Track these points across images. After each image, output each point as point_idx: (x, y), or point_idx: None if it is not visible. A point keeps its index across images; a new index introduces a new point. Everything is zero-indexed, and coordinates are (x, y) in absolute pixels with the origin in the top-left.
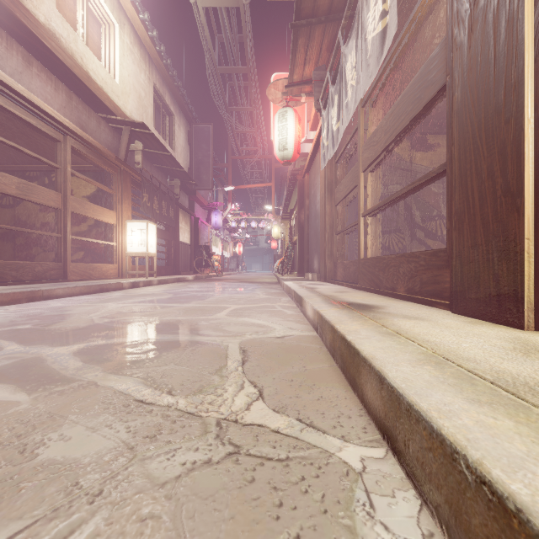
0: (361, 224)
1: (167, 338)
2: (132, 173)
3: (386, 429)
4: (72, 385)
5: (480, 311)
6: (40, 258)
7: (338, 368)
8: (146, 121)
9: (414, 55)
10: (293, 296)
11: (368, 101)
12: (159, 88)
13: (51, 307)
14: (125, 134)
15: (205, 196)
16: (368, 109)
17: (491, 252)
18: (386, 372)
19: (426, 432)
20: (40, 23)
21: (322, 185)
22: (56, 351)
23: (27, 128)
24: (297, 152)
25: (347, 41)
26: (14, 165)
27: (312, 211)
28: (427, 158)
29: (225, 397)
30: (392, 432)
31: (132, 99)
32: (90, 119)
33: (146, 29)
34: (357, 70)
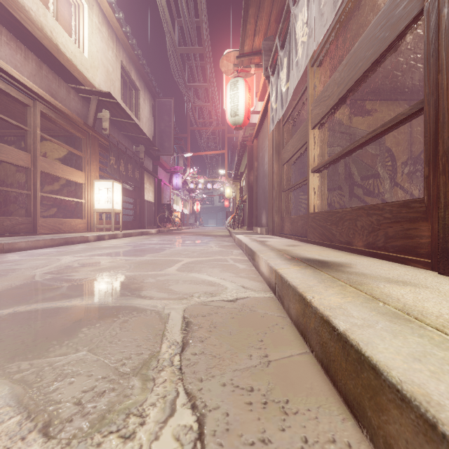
0: (311, 179)
1: (100, 303)
2: (100, 138)
3: None
4: None
5: None
6: (16, 213)
7: (315, 359)
8: (114, 93)
9: (360, 18)
10: (244, 248)
11: (318, 59)
12: (126, 65)
13: (4, 261)
14: (93, 103)
15: (167, 161)
16: (317, 68)
17: None
18: None
19: None
20: None
21: (271, 147)
22: None
23: None
24: (247, 118)
25: (297, 0)
26: None
27: (261, 172)
28: (365, 123)
29: (136, 444)
30: None
31: (100, 73)
32: (60, 87)
33: (113, 11)
34: (309, 24)
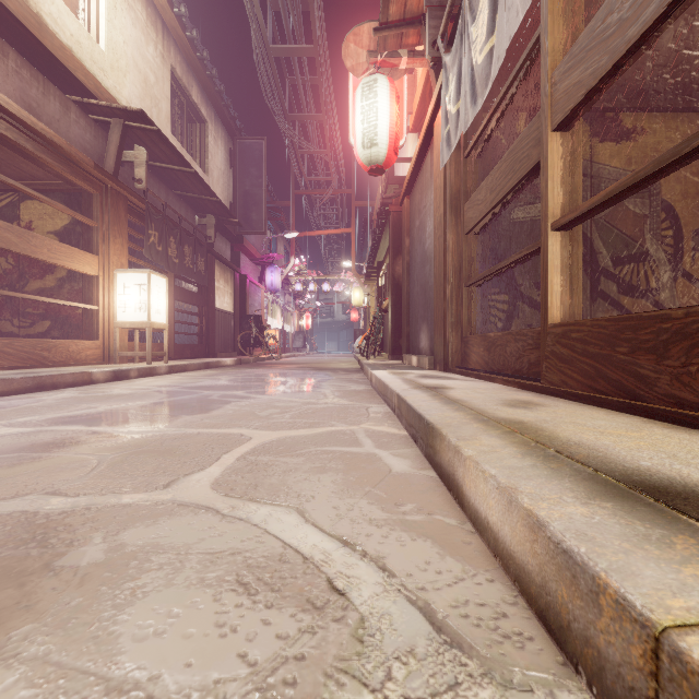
0: (551, 247)
1: None
2: (129, 197)
3: None
4: None
5: None
6: None
7: None
8: (158, 121)
9: None
10: (396, 405)
11: None
12: (181, 75)
13: None
14: (115, 131)
15: (256, 246)
16: None
17: None
18: None
19: None
20: None
21: (440, 201)
22: None
23: None
24: (394, 152)
25: None
26: None
27: (417, 255)
28: (623, 154)
29: None
30: None
31: (132, 82)
32: (47, 97)
33: None
34: None
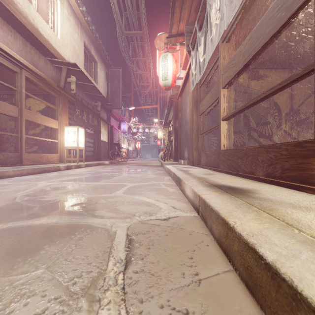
0: (221, 125)
1: (62, 221)
2: (69, 96)
3: None
4: None
5: None
6: (9, 150)
7: (239, 278)
8: (79, 64)
9: (257, 7)
10: (173, 176)
11: (227, 37)
12: (87, 44)
13: None
14: (64, 71)
15: (117, 113)
16: (226, 43)
17: None
18: None
19: None
20: None
21: (191, 102)
22: None
23: None
24: (174, 82)
25: None
26: None
27: (184, 120)
28: (259, 85)
29: None
30: None
31: (69, 50)
32: (40, 60)
33: (78, 6)
34: (221, 10)
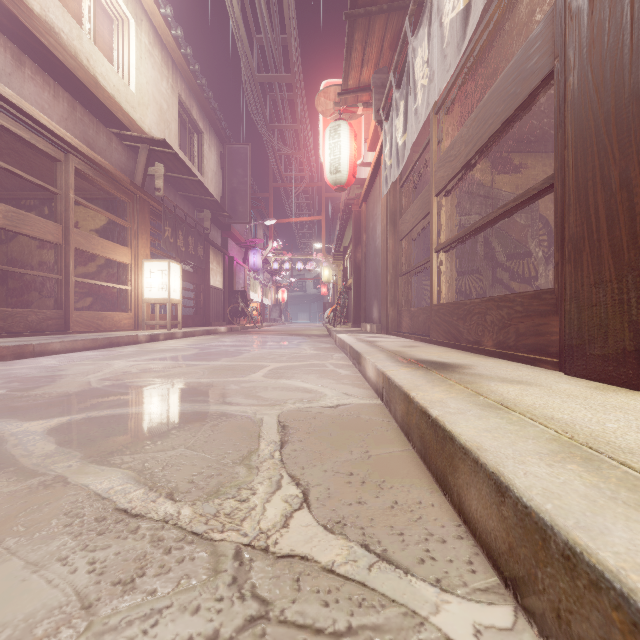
0: (434, 261)
1: (181, 409)
2: (151, 202)
3: (511, 572)
4: (29, 482)
5: (608, 372)
6: (38, 305)
7: (416, 454)
8: (169, 139)
9: (500, 50)
10: (348, 351)
11: (443, 106)
12: (185, 99)
13: (42, 366)
14: (143, 154)
15: (241, 232)
16: (442, 116)
17: (626, 290)
18: (510, 477)
19: (621, 616)
20: (34, 13)
21: (384, 215)
22: (26, 428)
23: (19, 144)
24: (353, 176)
25: (416, 31)
26: (7, 191)
27: (371, 248)
28: (512, 183)
29: (252, 504)
30: (525, 582)
31: (152, 112)
32: (99, 134)
33: (168, 27)
34: (430, 64)
